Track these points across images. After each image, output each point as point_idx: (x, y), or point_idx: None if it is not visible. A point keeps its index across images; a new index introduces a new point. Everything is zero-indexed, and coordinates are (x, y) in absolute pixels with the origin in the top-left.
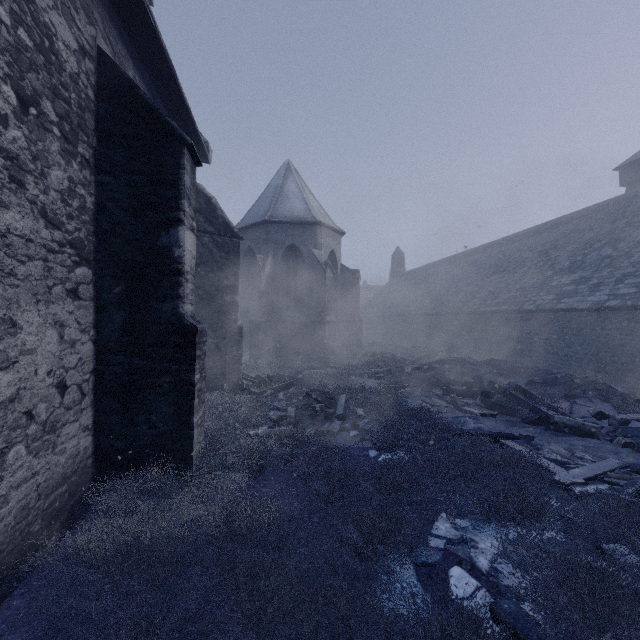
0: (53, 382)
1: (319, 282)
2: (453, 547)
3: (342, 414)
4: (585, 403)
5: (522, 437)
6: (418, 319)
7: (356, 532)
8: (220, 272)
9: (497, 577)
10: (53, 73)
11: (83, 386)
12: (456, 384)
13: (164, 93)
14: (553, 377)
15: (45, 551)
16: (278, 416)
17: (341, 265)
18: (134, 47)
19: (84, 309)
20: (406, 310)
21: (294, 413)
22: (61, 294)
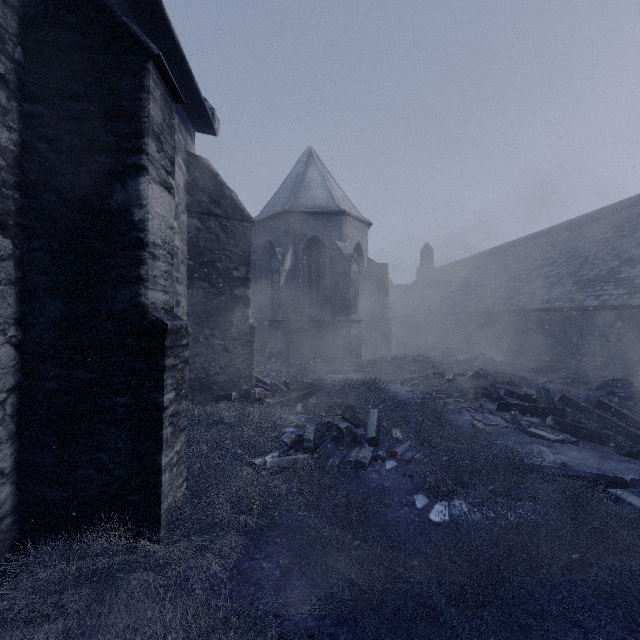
0: None
1: (344, 277)
2: None
3: (374, 437)
4: None
5: (638, 484)
6: (451, 318)
7: None
8: (228, 262)
9: None
10: None
11: None
12: (514, 397)
13: (150, 32)
14: None
15: None
16: (292, 439)
17: (368, 259)
18: None
19: None
20: (437, 309)
21: (313, 434)
22: None
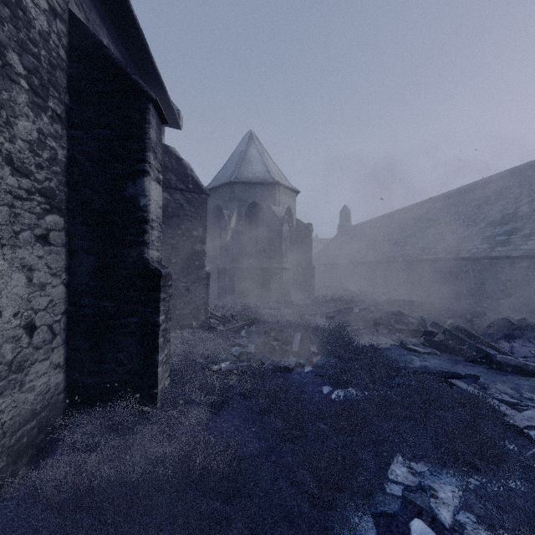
0: (20, 323)
1: (277, 234)
2: (411, 494)
3: (297, 351)
4: (524, 343)
5: (468, 376)
6: (363, 266)
7: (312, 476)
8: (190, 224)
9: (462, 534)
10: (20, 28)
11: (54, 326)
12: (400, 324)
13: (138, 63)
14: (491, 318)
15: (11, 486)
16: (239, 352)
17: (296, 219)
18: (108, 18)
19: (55, 254)
20: (352, 258)
21: (254, 350)
22: (29, 239)
